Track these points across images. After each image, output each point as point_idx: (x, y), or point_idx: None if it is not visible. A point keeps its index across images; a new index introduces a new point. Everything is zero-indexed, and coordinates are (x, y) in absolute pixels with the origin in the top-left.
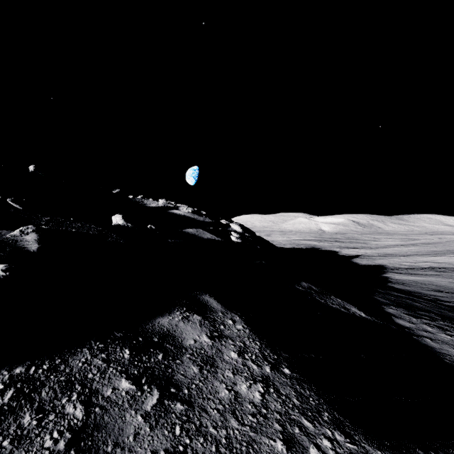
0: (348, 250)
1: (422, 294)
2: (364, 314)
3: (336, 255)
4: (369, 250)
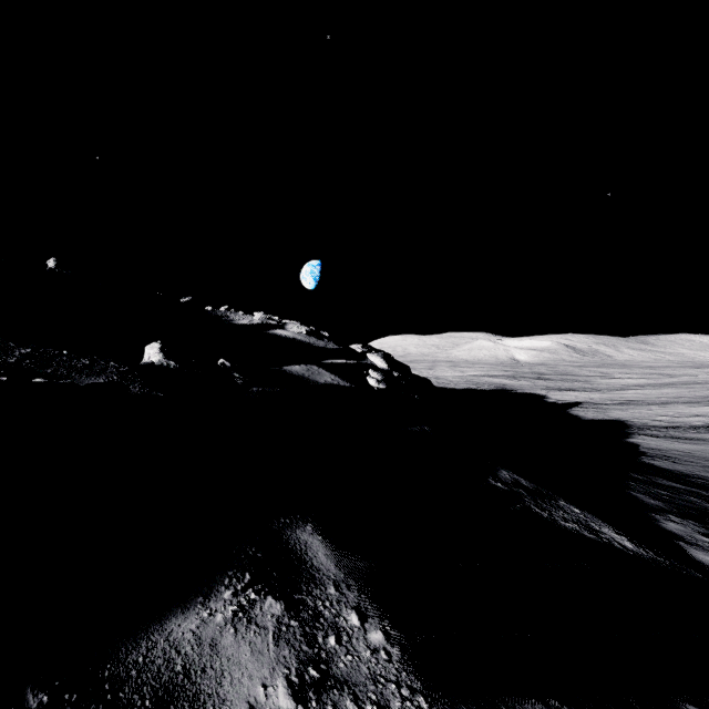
0: (561, 394)
1: (708, 480)
2: (629, 543)
3: (542, 402)
4: (596, 393)
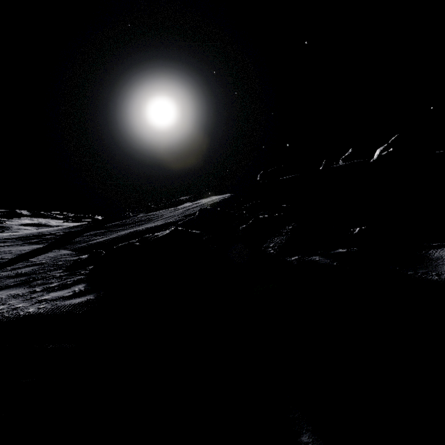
0: None
1: None
2: None
3: None
4: None
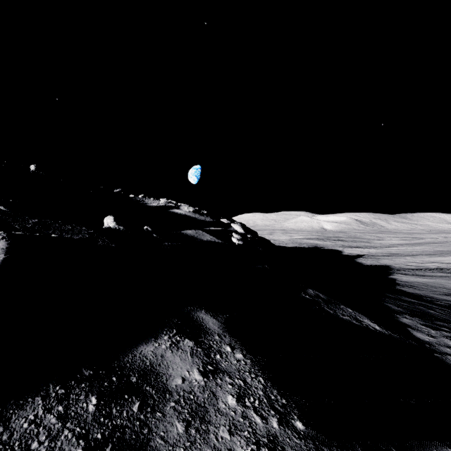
0: (351, 250)
1: (434, 298)
2: (378, 327)
3: (339, 255)
4: (373, 249)
